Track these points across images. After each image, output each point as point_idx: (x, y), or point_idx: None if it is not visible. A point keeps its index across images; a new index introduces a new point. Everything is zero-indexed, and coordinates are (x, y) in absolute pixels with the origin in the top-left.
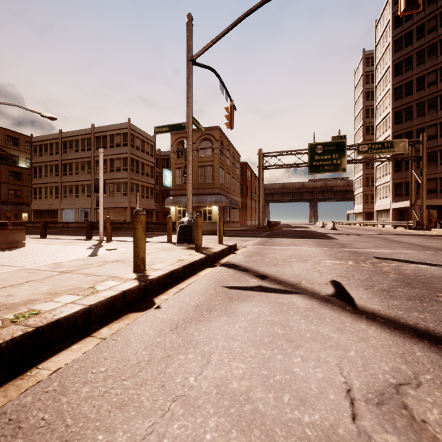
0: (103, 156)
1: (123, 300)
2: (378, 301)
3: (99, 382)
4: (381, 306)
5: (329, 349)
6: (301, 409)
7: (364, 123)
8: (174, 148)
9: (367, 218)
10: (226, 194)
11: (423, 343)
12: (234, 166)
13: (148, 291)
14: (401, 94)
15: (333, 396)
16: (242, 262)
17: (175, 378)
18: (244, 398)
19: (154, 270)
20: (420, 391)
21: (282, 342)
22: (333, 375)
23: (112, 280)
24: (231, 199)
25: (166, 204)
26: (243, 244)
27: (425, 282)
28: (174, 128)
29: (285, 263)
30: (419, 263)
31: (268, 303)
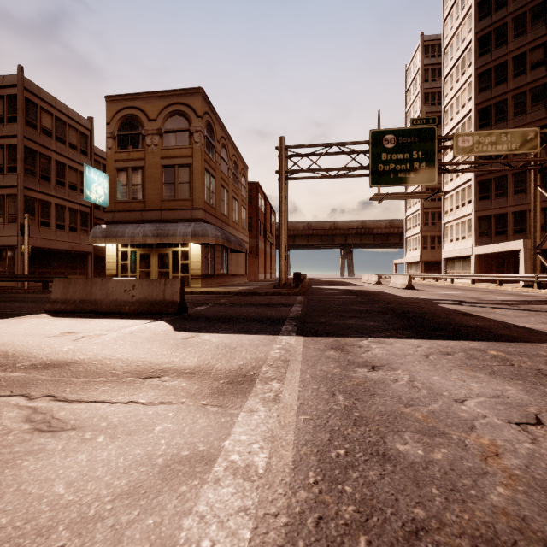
0: None
1: None
2: None
3: None
4: None
5: None
6: None
7: None
8: (113, 129)
9: (425, 270)
10: (219, 224)
11: None
12: (236, 179)
13: None
14: (489, 83)
15: None
16: None
17: None
18: None
19: None
20: None
21: None
22: None
23: None
24: (229, 234)
25: (90, 239)
26: None
27: None
28: None
29: None
30: None
31: None
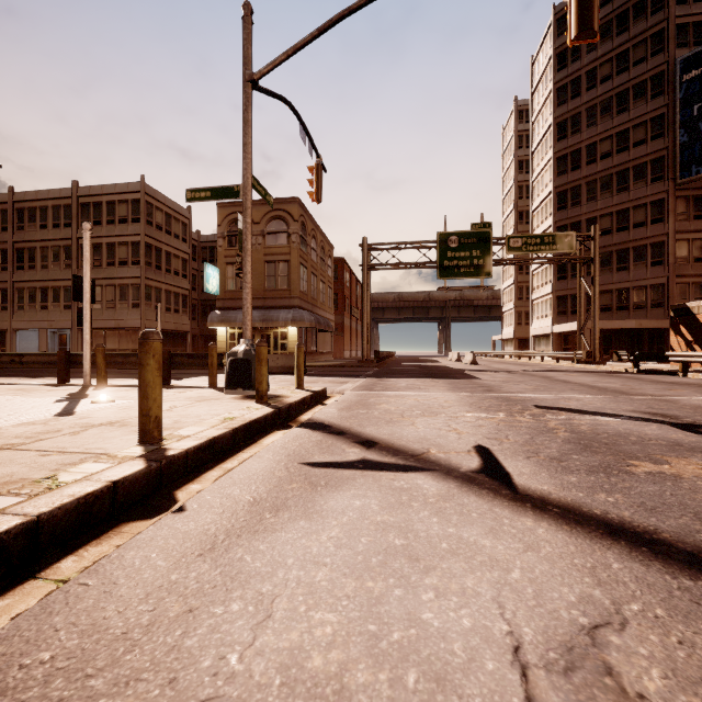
0: (96, 238)
1: (114, 499)
2: (546, 477)
3: (32, 688)
4: (552, 485)
5: (480, 570)
6: (438, 700)
7: (517, 207)
8: (223, 230)
9: (520, 347)
10: (310, 308)
11: (620, 546)
12: (323, 263)
13: (166, 477)
14: (566, 168)
15: (491, 663)
16: (334, 420)
17: (199, 660)
18: (334, 688)
19: (179, 438)
20: (627, 636)
21: (401, 562)
22: (489, 620)
23: (95, 460)
24: (319, 317)
25: (209, 323)
26: (337, 389)
27: (608, 444)
28: (220, 193)
29: (404, 419)
30: (597, 414)
31: (377, 490)
